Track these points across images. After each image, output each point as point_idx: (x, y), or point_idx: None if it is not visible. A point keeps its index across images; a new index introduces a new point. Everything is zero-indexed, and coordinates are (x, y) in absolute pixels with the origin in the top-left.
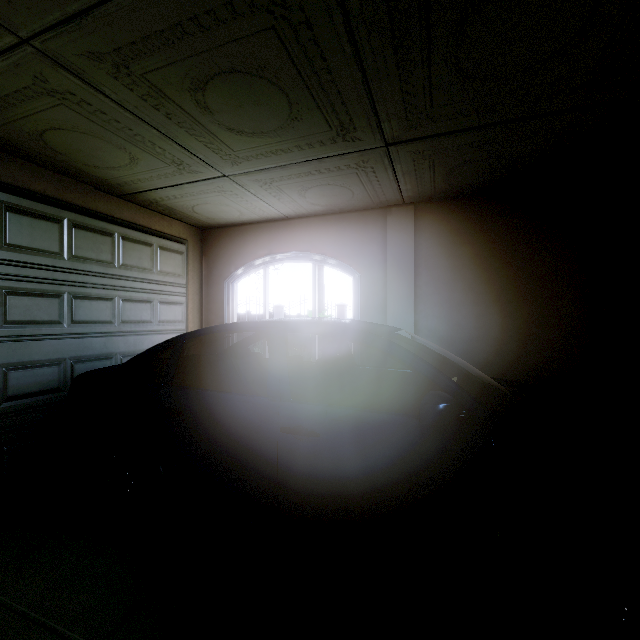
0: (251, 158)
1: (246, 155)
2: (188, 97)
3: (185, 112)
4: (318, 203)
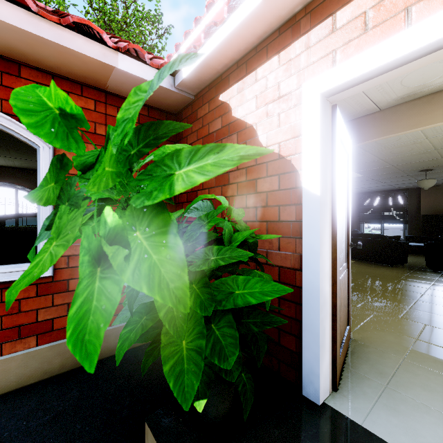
0: (14, 156)
1: (14, 155)
2: (14, 148)
3: (7, 148)
4: (26, 166)
